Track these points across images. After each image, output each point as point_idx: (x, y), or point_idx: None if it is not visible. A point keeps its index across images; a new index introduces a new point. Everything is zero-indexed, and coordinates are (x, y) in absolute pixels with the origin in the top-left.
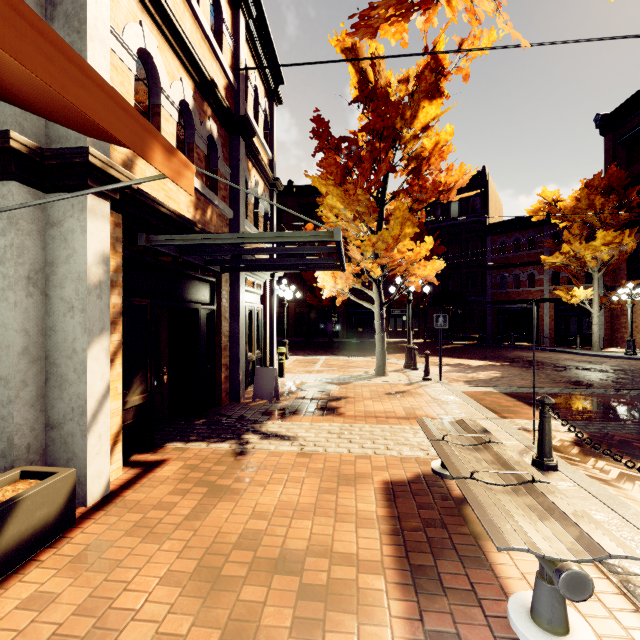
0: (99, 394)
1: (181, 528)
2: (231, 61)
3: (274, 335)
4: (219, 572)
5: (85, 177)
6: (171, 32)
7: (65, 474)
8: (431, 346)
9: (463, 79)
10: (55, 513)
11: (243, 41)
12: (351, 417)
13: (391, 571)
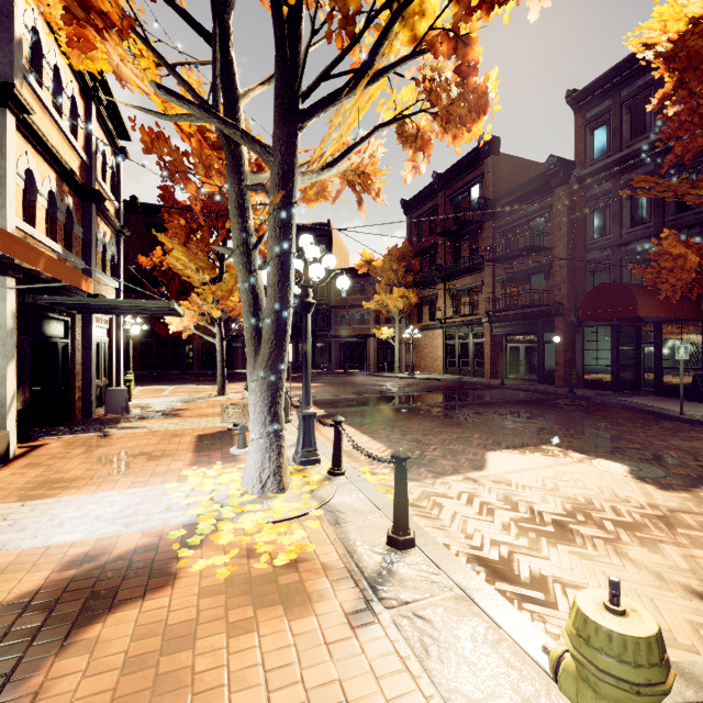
0: (11, 395)
1: (80, 456)
2: (84, 142)
3: (121, 365)
4: (109, 461)
5: (7, 269)
6: (44, 148)
7: (7, 432)
8: None
9: None
10: (4, 451)
11: (95, 125)
12: (188, 417)
13: (191, 451)
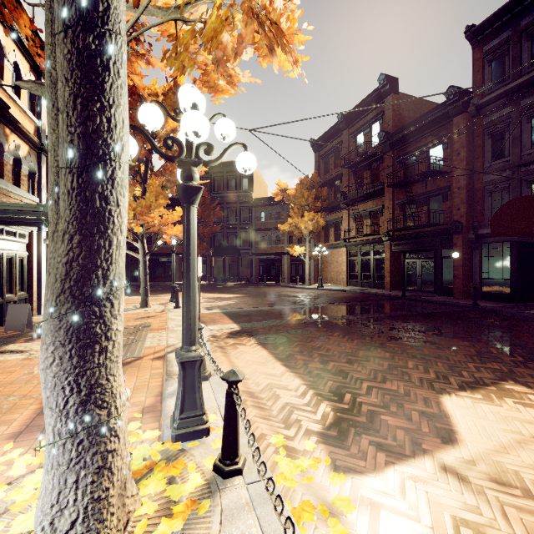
0: None
1: None
2: None
3: (43, 278)
4: None
5: None
6: None
7: None
8: (211, 286)
9: None
10: None
11: None
12: None
13: None
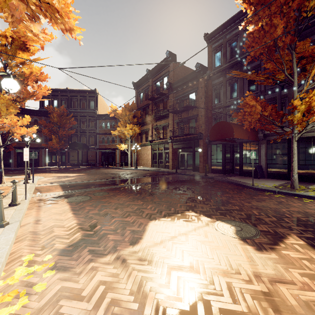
0: None
1: None
2: None
3: None
4: None
5: None
6: None
7: None
8: (67, 169)
9: (41, 48)
10: None
11: None
12: None
13: None
